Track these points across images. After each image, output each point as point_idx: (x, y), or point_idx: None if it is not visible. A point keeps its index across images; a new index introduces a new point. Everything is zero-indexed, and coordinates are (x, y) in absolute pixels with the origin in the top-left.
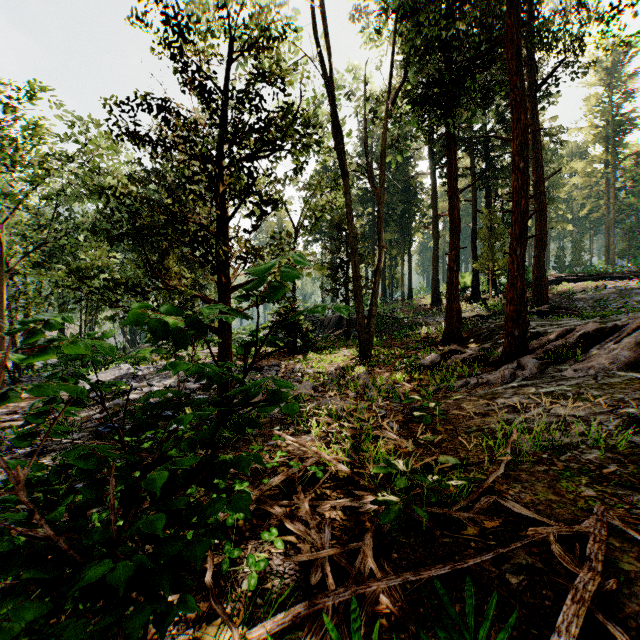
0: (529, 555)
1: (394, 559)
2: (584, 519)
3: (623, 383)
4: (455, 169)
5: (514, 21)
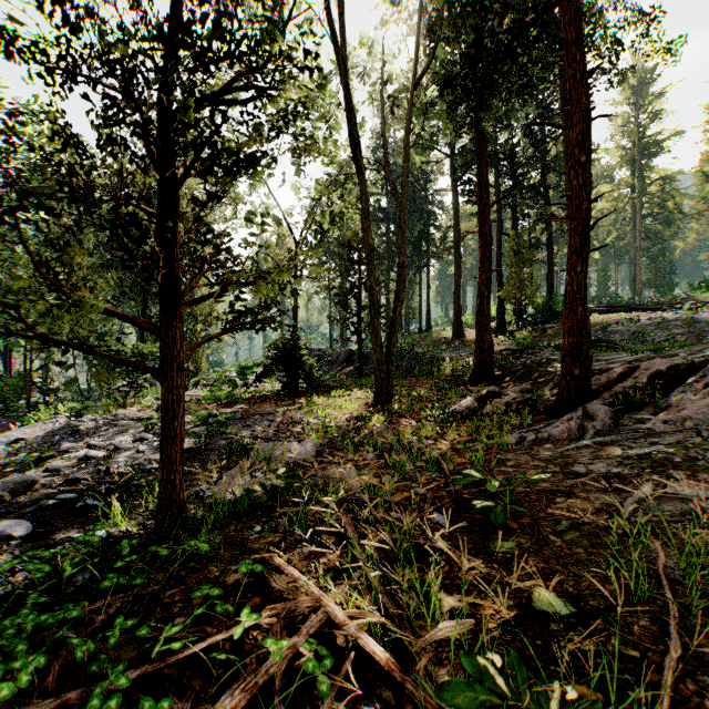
0: None
1: None
2: None
3: None
4: (486, 178)
5: None
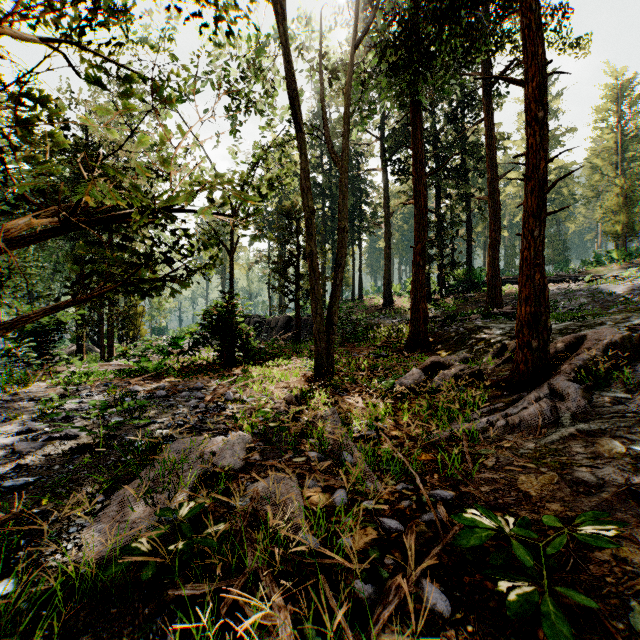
0: None
1: None
2: None
3: None
4: (421, 151)
5: None
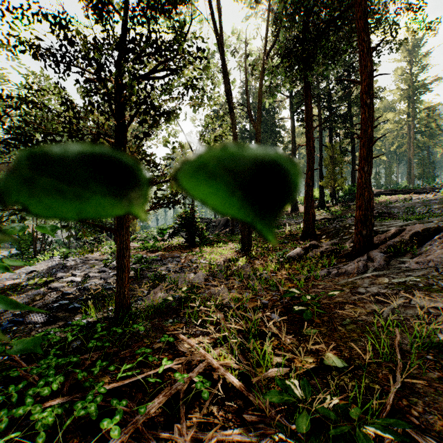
0: None
1: None
2: None
3: None
4: (311, 111)
5: None
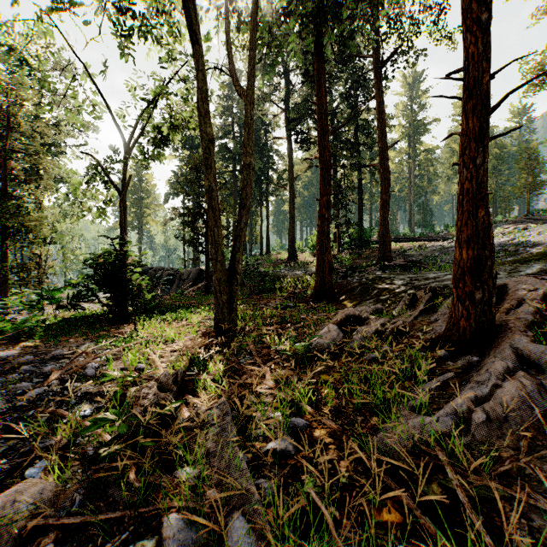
0: None
1: None
2: None
3: None
4: (326, 106)
5: None
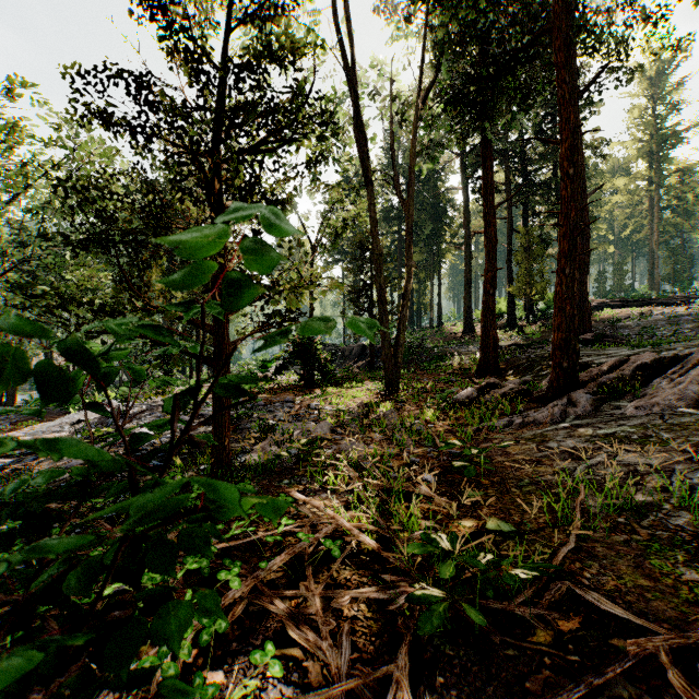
0: (630, 680)
1: (439, 685)
2: (694, 618)
3: (697, 423)
4: (491, 181)
5: (562, 6)
